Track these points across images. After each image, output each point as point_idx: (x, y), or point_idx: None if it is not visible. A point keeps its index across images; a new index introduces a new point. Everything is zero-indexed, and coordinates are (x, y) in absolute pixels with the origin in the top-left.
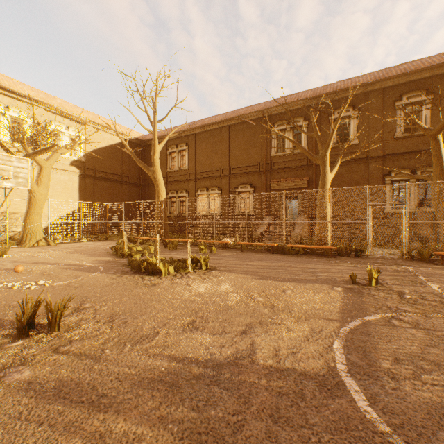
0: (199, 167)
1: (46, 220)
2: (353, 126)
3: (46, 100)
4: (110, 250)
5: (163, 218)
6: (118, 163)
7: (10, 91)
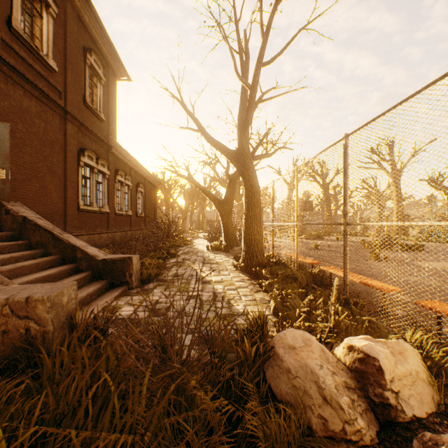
0: None
1: None
2: (49, 30)
3: None
4: None
5: None
6: None
7: None
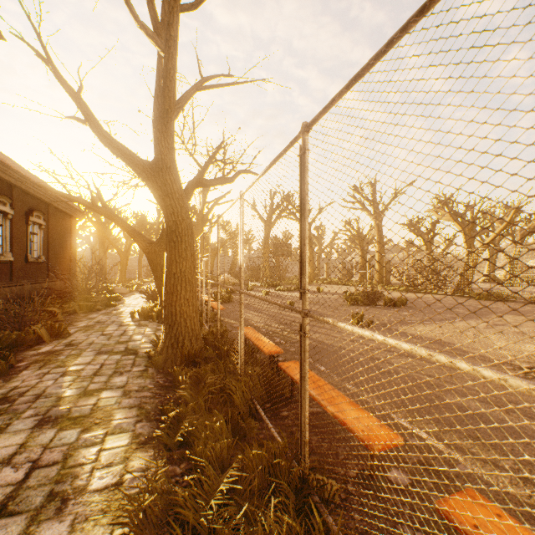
0: None
1: None
2: None
3: None
4: None
5: None
6: None
7: None
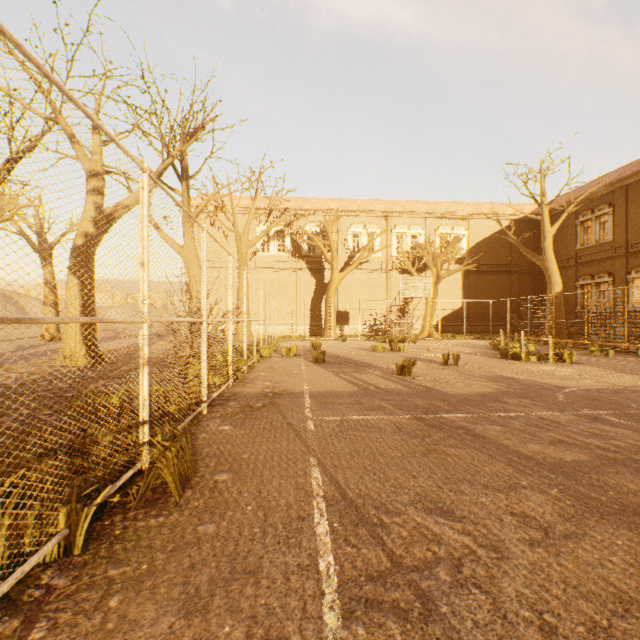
0: (633, 235)
1: (434, 319)
2: None
3: (434, 210)
4: (489, 346)
5: (553, 315)
6: (505, 250)
7: (410, 213)
